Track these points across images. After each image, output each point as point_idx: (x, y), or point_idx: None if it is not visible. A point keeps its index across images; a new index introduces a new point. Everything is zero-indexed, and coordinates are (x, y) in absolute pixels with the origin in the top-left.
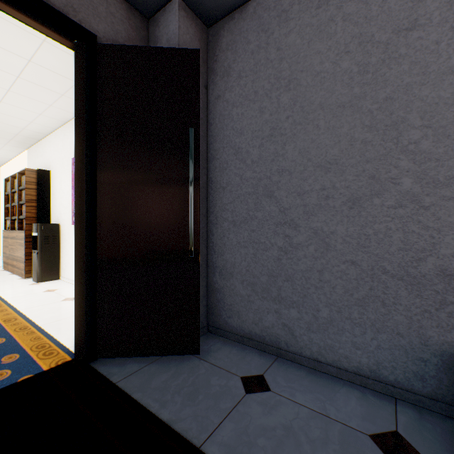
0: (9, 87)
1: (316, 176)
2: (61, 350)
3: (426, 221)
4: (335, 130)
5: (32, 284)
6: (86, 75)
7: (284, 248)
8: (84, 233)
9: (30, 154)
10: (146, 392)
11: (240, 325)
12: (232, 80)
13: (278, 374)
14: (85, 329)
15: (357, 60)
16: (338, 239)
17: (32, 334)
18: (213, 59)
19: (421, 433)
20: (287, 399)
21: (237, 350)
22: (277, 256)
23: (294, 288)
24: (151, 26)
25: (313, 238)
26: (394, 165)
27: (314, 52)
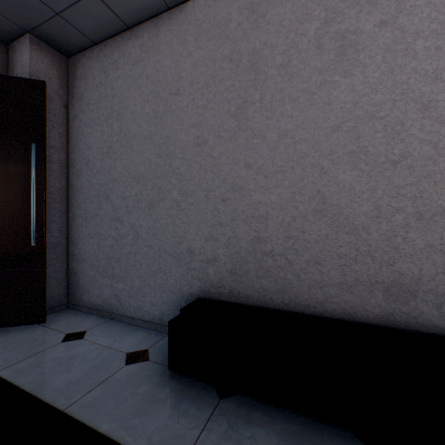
0: None
1: (133, 186)
2: None
3: (183, 218)
4: (143, 154)
5: None
6: None
7: (116, 238)
8: None
9: None
10: None
11: (89, 300)
12: (84, 105)
13: (99, 329)
14: None
15: (153, 108)
16: (144, 230)
17: None
18: (72, 85)
19: (163, 348)
20: (91, 342)
21: (81, 318)
22: (111, 244)
23: (121, 267)
24: (10, 51)
25: (131, 230)
26: (170, 181)
27: (132, 96)
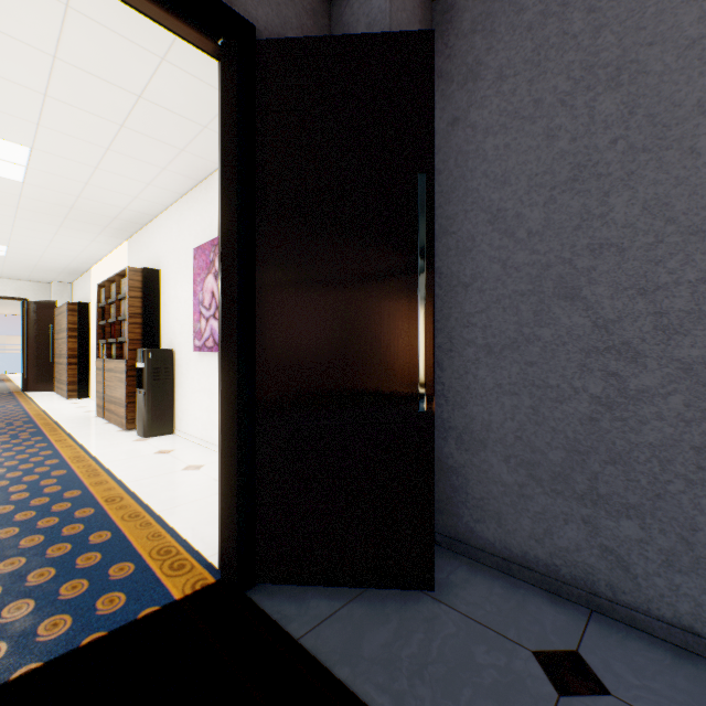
0: (109, 144)
1: (687, 254)
2: (196, 560)
3: None
4: None
5: (138, 441)
6: (238, 96)
7: (606, 399)
8: (234, 366)
9: (132, 246)
10: (358, 667)
11: (501, 539)
12: (483, 86)
13: (609, 652)
14: (237, 531)
15: None
16: None
17: (148, 527)
18: (443, 55)
19: None
20: None
21: (502, 588)
22: (587, 413)
23: (629, 478)
24: (336, 9)
25: (681, 381)
26: None
27: (683, 0)
